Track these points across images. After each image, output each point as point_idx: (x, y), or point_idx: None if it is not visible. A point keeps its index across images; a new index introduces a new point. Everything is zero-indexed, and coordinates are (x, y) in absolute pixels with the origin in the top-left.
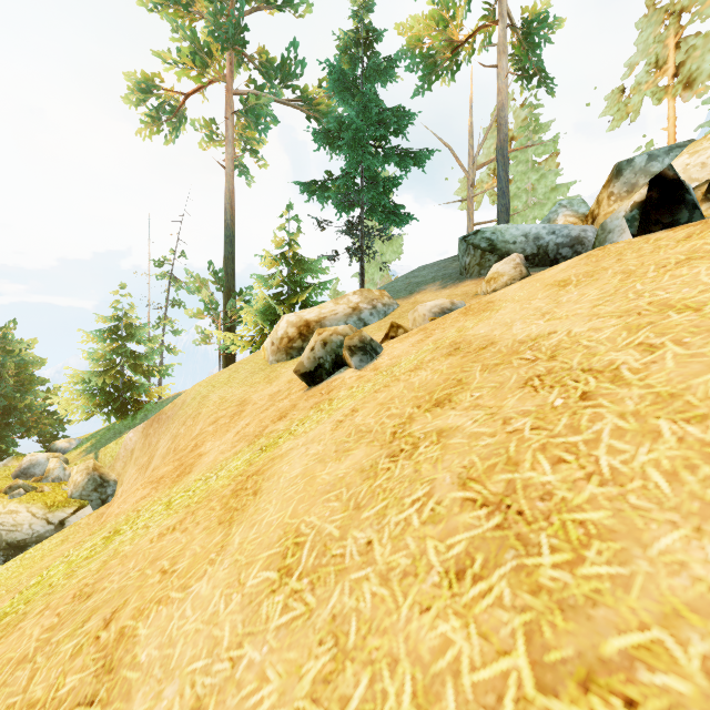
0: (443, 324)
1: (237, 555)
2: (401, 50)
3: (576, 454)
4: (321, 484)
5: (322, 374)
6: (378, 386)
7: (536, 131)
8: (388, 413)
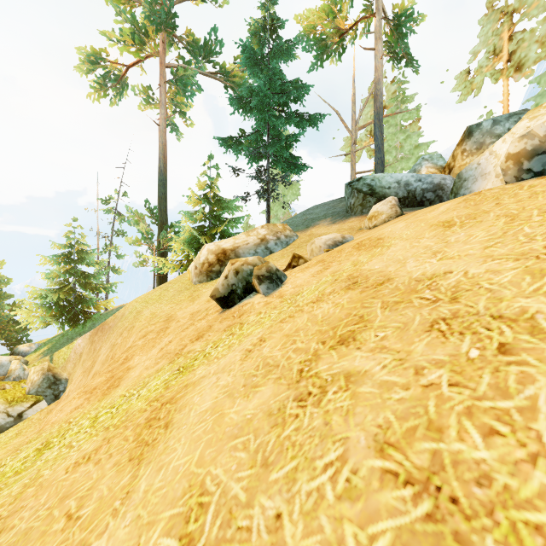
0: (338, 257)
1: (140, 508)
2: (299, 35)
3: (510, 425)
4: (229, 425)
5: (234, 298)
6: (284, 315)
7: (403, 101)
8: (294, 346)
